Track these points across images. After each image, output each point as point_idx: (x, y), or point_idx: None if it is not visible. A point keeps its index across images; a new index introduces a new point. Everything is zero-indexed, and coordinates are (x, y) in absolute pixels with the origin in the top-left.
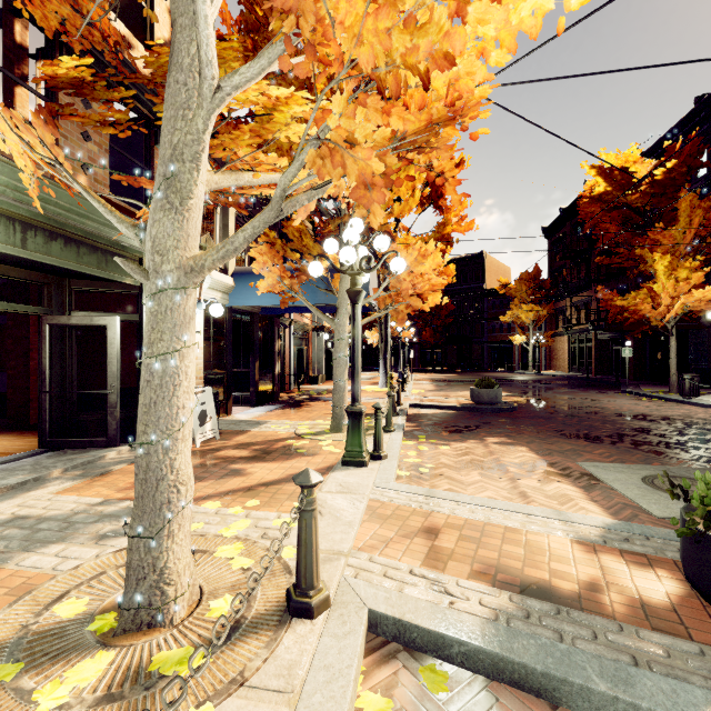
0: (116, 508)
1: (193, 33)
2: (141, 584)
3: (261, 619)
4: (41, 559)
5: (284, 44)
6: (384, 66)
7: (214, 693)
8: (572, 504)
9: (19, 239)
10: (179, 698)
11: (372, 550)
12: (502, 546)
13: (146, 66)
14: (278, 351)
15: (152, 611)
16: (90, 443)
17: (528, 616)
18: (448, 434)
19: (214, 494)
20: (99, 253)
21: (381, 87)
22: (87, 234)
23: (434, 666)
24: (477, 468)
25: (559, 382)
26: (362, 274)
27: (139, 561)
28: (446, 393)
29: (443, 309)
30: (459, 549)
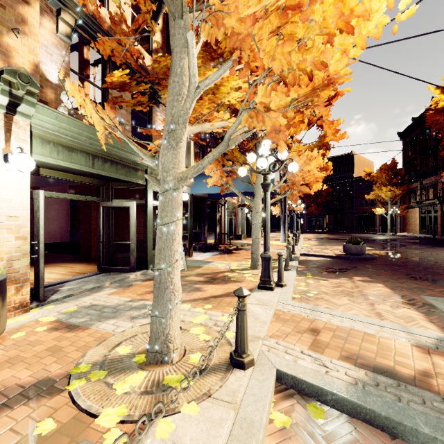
0: (138, 304)
1: (182, 55)
2: (157, 341)
3: (217, 366)
4: (107, 326)
5: (233, 63)
6: (287, 70)
7: (196, 398)
8: (415, 323)
9: (91, 163)
10: (187, 387)
11: (278, 338)
12: (362, 343)
13: (154, 69)
14: (218, 220)
15: (163, 355)
16: (122, 270)
17: (377, 384)
18: (326, 273)
19: (187, 300)
20: (126, 168)
21: (285, 81)
22: (121, 158)
23: (316, 404)
24: (346, 295)
25: (411, 241)
26: (270, 174)
27: (156, 329)
28: (325, 247)
29: (324, 191)
30: (332, 342)
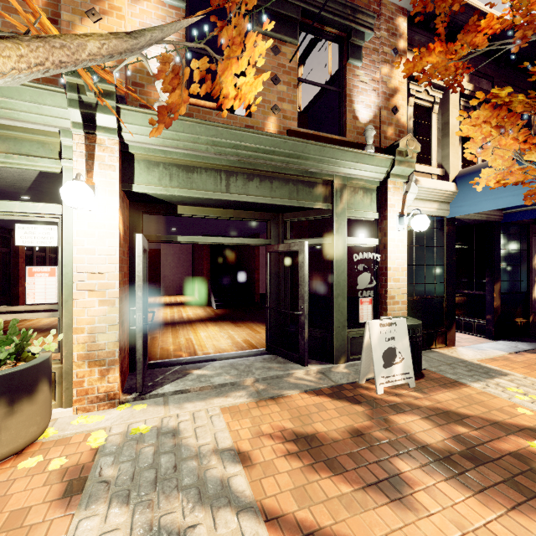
0: (220, 472)
1: None
2: None
3: None
4: (91, 530)
5: None
6: None
7: None
8: None
9: (224, 186)
10: None
11: None
12: None
13: None
14: (535, 269)
15: None
16: (289, 356)
17: None
18: None
19: (325, 535)
20: (290, 185)
21: None
22: (277, 169)
23: None
24: None
25: None
26: None
27: None
28: None
29: None
30: None
